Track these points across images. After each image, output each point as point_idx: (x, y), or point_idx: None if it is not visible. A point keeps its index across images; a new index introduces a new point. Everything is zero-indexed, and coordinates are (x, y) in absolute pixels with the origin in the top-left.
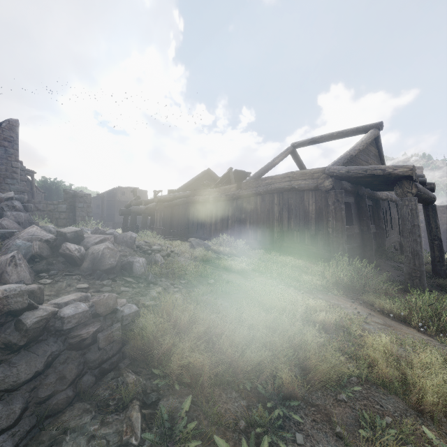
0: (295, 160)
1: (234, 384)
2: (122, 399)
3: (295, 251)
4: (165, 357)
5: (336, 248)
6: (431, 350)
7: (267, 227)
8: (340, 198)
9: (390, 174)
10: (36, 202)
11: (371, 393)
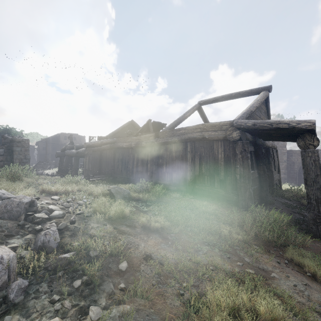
0: (200, 114)
1: None
2: None
3: (206, 193)
4: None
5: (244, 192)
6: None
7: (181, 171)
8: (246, 147)
9: (294, 127)
10: None
11: None
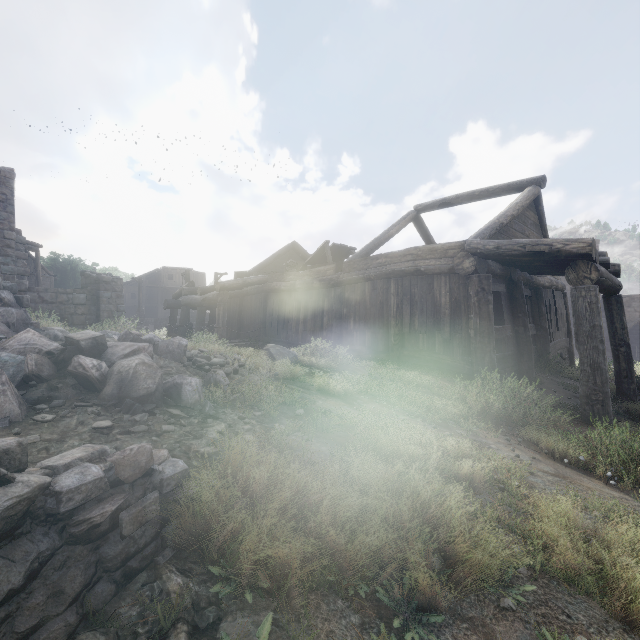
0: (419, 230)
1: (339, 586)
2: (159, 621)
3: (421, 362)
4: (229, 545)
5: (481, 358)
6: (635, 521)
7: (380, 327)
8: (486, 285)
9: (560, 251)
10: (41, 291)
11: (551, 594)
